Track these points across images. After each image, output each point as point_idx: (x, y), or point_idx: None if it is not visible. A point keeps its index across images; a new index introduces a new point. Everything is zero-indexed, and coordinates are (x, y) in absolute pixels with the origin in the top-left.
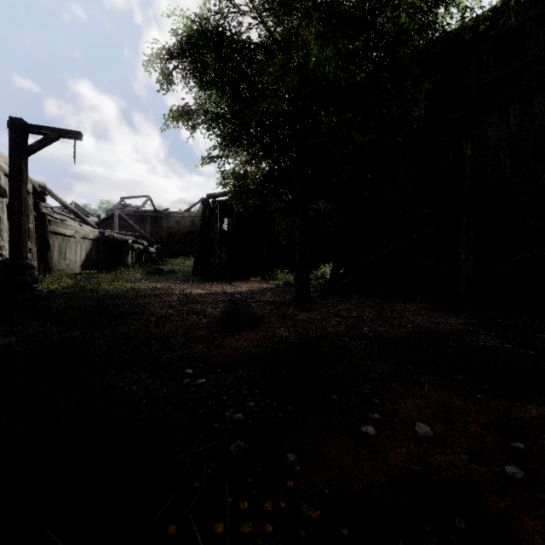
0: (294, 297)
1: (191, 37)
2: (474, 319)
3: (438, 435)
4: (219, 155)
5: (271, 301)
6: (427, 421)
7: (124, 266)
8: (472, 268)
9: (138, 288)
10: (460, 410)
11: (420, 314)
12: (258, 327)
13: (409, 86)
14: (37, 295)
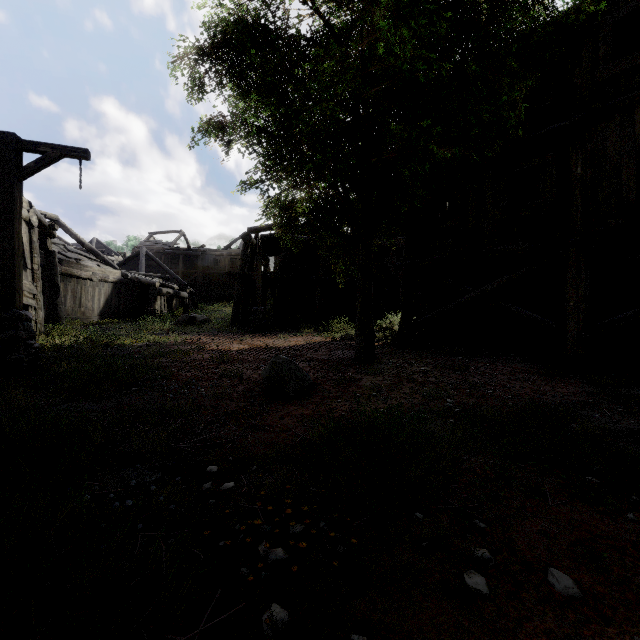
0: (354, 355)
1: (226, 30)
2: (591, 387)
3: (588, 595)
4: (261, 179)
5: (325, 359)
6: (563, 563)
7: (151, 314)
8: (583, 319)
9: (162, 342)
10: (608, 541)
11: (517, 379)
12: (309, 397)
13: (505, 84)
14: (33, 353)
